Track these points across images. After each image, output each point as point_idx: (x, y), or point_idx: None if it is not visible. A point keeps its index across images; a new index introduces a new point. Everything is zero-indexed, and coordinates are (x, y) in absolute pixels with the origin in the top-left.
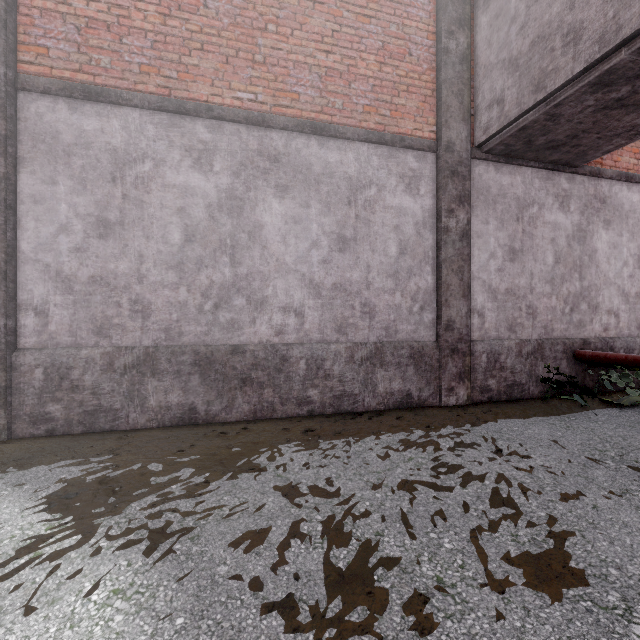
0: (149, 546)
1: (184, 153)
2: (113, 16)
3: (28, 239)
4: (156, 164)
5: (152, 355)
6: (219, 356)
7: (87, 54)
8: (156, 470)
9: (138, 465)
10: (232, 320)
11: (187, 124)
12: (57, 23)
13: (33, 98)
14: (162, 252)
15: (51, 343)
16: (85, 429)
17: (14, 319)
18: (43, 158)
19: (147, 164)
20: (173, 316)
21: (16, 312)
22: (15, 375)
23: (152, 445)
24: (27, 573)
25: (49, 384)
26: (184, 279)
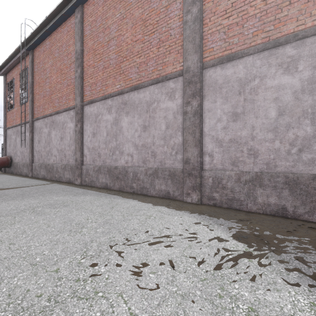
0: (315, 285)
1: (277, 67)
2: (239, 17)
3: (206, 126)
4: (261, 79)
5: (259, 176)
6: (302, 180)
7: (228, 41)
8: (281, 238)
9: (268, 232)
10: (312, 159)
11: (279, 51)
12: (216, 35)
13: (208, 70)
14: (264, 123)
15: (214, 168)
16: (227, 206)
17: (202, 158)
18: (211, 93)
19: (256, 80)
20: (271, 156)
21: (202, 155)
22: (202, 179)
23: (267, 223)
24: (252, 268)
25: (214, 185)
26: (277, 136)
